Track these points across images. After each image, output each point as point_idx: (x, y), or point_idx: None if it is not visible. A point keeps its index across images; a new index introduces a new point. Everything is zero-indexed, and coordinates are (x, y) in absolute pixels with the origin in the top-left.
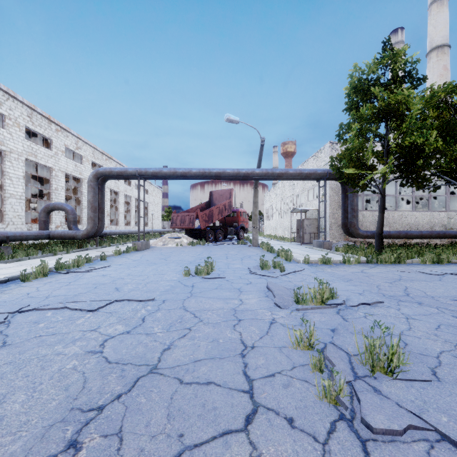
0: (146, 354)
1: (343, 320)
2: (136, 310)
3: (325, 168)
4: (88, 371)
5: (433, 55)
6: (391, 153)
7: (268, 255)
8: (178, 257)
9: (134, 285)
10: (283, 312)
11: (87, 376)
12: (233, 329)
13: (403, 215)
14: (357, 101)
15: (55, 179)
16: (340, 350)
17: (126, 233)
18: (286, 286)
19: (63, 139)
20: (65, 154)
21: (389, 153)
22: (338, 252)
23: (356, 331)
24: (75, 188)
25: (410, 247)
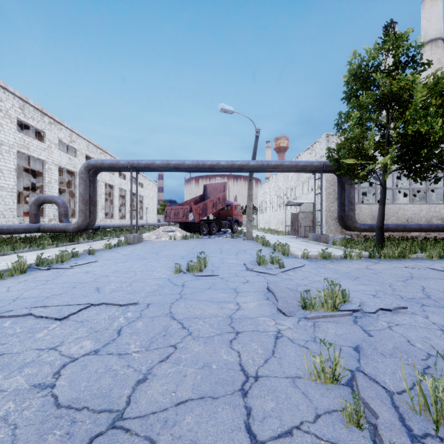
0: (111, 390)
1: (365, 333)
2: (112, 319)
3: (320, 160)
4: (23, 424)
5: (426, 48)
6: (392, 143)
7: (264, 249)
8: (170, 251)
9: (118, 285)
10: (289, 321)
11: (17, 435)
12: (229, 347)
13: (400, 208)
14: (356, 89)
15: (48, 172)
16: (375, 383)
17: (120, 226)
18: (288, 286)
19: (57, 132)
20: (60, 148)
21: (389, 143)
22: (336, 246)
23: (388, 352)
24: (69, 181)
25: (408, 240)
